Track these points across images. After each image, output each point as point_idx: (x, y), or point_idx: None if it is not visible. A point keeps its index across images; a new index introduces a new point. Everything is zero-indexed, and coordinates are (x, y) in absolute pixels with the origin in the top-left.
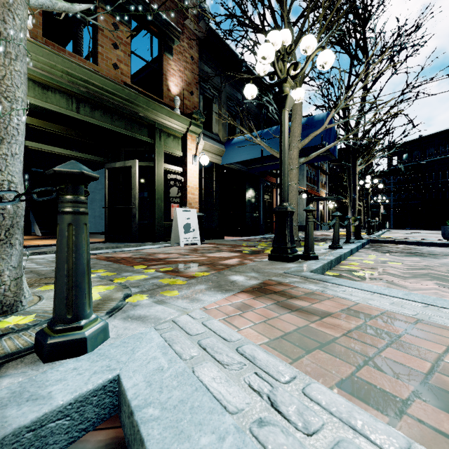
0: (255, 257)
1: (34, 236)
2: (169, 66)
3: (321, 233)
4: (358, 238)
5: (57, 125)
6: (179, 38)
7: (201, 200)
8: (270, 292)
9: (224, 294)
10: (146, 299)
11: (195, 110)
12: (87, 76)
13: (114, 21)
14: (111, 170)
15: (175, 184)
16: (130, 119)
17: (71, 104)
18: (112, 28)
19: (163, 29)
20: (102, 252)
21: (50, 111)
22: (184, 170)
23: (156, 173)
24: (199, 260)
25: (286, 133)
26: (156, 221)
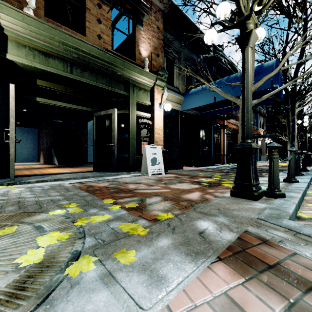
0: (215, 191)
1: (54, 164)
2: (140, 35)
3: (262, 164)
4: (304, 170)
5: (59, 85)
6: (148, 13)
7: (165, 139)
8: (257, 260)
9: (196, 263)
10: (94, 266)
11: (160, 68)
12: (77, 44)
13: (98, 2)
14: (98, 117)
15: (145, 127)
16: (110, 77)
17: (66, 67)
18: (97, 7)
19: (135, 6)
20: (88, 181)
21: (52, 74)
22: (152, 115)
23: (130, 118)
24: (163, 193)
25: (249, 70)
26: (130, 155)
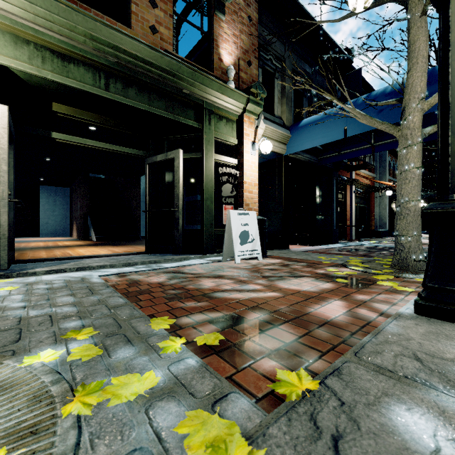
0: (371, 297)
1: (91, 241)
2: (221, 29)
3: None
4: None
5: (89, 112)
6: None
7: (261, 201)
8: None
9: None
10: None
11: (254, 82)
12: (116, 39)
13: None
14: (153, 165)
15: (228, 181)
16: (172, 98)
17: (98, 80)
18: None
19: None
20: (133, 271)
21: (75, 91)
22: (240, 161)
23: (204, 166)
24: (269, 301)
25: None
26: (204, 227)
